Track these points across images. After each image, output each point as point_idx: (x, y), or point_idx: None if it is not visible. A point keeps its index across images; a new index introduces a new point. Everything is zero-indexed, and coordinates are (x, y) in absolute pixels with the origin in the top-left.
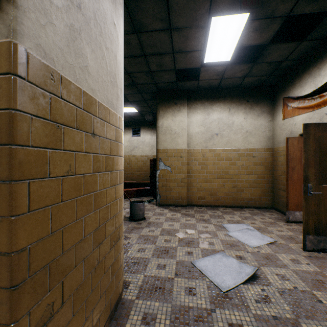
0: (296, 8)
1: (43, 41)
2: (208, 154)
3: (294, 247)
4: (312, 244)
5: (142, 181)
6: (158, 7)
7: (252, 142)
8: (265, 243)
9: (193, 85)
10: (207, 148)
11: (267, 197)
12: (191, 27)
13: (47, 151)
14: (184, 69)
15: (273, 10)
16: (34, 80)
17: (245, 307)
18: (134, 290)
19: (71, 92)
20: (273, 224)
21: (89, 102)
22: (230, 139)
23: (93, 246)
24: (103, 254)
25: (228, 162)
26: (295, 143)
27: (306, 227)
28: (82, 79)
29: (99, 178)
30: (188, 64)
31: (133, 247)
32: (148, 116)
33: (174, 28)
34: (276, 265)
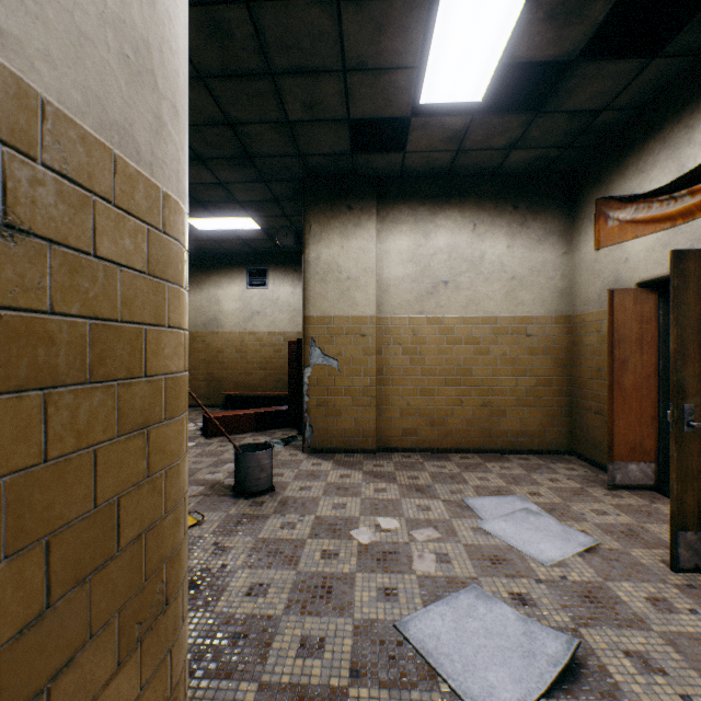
0: None
1: None
2: (426, 328)
3: (644, 558)
4: (694, 554)
5: (271, 391)
6: None
7: (526, 303)
8: (575, 552)
9: (391, 163)
10: (423, 316)
11: (558, 429)
12: None
13: None
14: (371, 124)
15: None
16: None
17: None
18: None
19: None
20: (579, 493)
21: None
22: (476, 294)
23: None
24: None
25: (472, 348)
26: (629, 303)
27: (680, 512)
28: None
29: (52, 409)
30: (381, 106)
31: (234, 579)
32: (285, 238)
33: None
34: (617, 620)
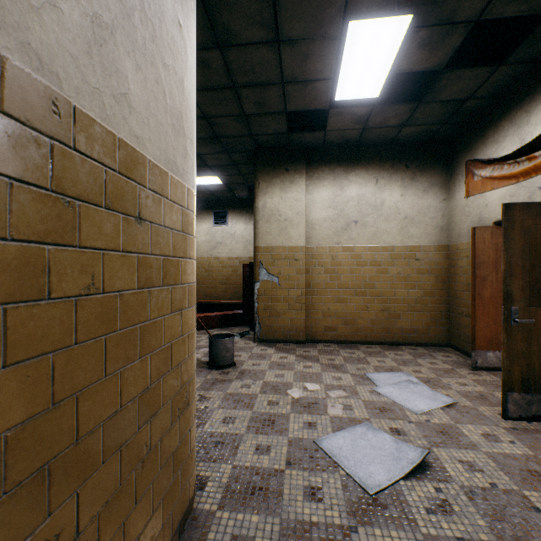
0: (491, 7)
1: (35, 37)
2: (341, 254)
3: (486, 412)
4: (519, 408)
5: (230, 300)
6: (256, 2)
7: (415, 236)
8: (438, 407)
9: (316, 138)
10: (339, 246)
11: (439, 328)
12: (314, 39)
13: (44, 249)
14: (301, 111)
15: (452, 10)
16: (16, 111)
17: (409, 522)
18: (215, 493)
19: (95, 140)
20: (450, 372)
21: (131, 160)
22: (378, 230)
23: (138, 422)
24: (159, 435)
25: (375, 269)
26: (487, 237)
27: (509, 379)
28: (116, 118)
29: (151, 297)
30: (308, 103)
31: (213, 414)
32: (241, 191)
33: (284, 40)
34: (458, 445)
